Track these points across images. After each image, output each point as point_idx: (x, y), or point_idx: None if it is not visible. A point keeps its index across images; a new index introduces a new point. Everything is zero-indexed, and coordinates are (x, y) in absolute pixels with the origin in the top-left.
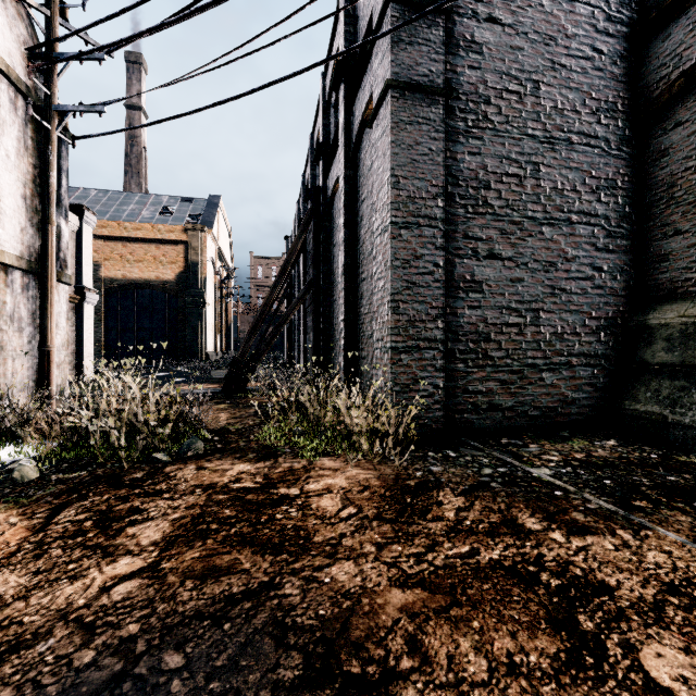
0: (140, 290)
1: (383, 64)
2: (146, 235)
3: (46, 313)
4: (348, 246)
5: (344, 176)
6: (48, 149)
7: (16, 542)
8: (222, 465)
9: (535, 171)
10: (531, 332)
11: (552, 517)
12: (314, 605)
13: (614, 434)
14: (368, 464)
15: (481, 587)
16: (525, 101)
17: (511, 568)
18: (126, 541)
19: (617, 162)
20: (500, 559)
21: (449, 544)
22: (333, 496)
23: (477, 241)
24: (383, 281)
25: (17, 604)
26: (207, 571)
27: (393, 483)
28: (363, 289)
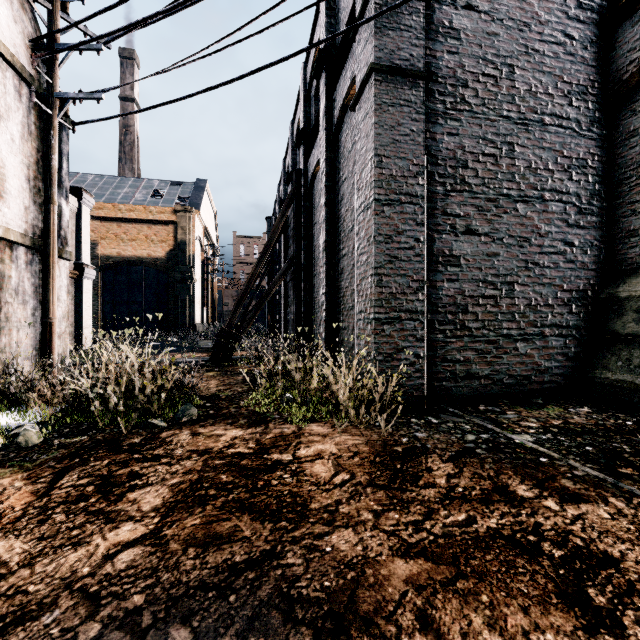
0: (134, 267)
1: (366, 50)
2: (139, 216)
3: (48, 287)
4: (329, 224)
5: (325, 158)
6: (50, 134)
7: (21, 506)
8: (215, 431)
9: (510, 151)
10: (506, 304)
11: (542, 484)
12: (318, 575)
13: (586, 401)
14: (354, 430)
15: (484, 558)
16: (501, 84)
17: (511, 537)
18: (127, 506)
19: (587, 142)
20: (498, 528)
21: (445, 511)
22: (325, 462)
23: (456, 218)
24: (366, 255)
25: (22, 571)
26: (208, 538)
27: (381, 449)
28: (344, 264)
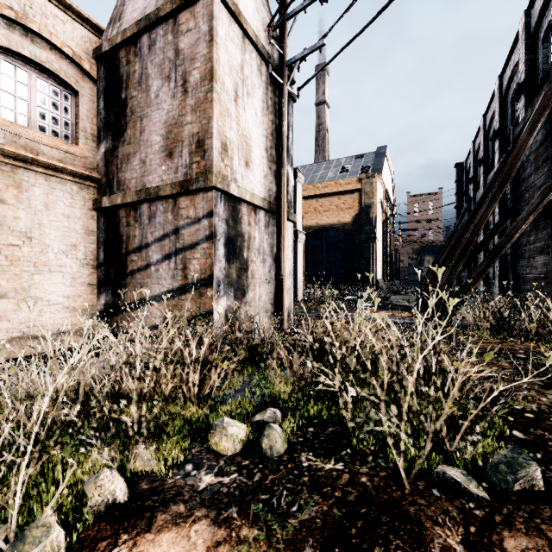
0: (327, 233)
1: None
2: (331, 190)
3: (280, 246)
4: None
5: None
6: (281, 102)
7: None
8: None
9: None
10: None
11: None
12: None
13: None
14: None
15: None
16: None
17: None
18: None
19: None
20: None
21: None
22: None
23: None
24: None
25: None
26: None
27: None
28: None
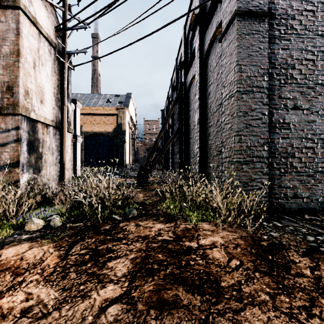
0: (98, 136)
1: (230, 4)
2: (100, 112)
3: (62, 146)
4: (201, 109)
5: (199, 73)
6: (63, 71)
7: (53, 265)
8: (148, 224)
9: (323, 56)
10: (320, 152)
11: None
12: None
13: None
14: (230, 228)
15: None
16: (317, 15)
17: None
18: (108, 271)
19: None
20: None
21: (323, 300)
22: (219, 250)
23: (287, 100)
24: (230, 124)
25: (55, 313)
26: (161, 303)
27: (252, 243)
28: (210, 131)
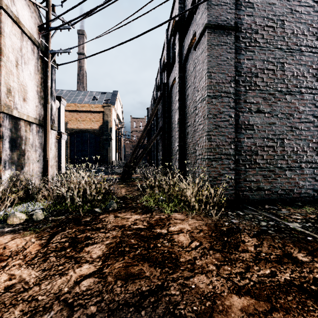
0: (84, 133)
1: (202, 17)
2: (86, 109)
3: (46, 143)
4: (180, 110)
5: (178, 76)
6: (47, 70)
7: (34, 252)
8: (126, 215)
9: (282, 67)
10: (279, 150)
11: (312, 253)
12: (189, 302)
13: None
14: (198, 217)
15: (286, 298)
16: (277, 31)
17: (300, 286)
18: (85, 254)
19: None
20: (291, 279)
21: (257, 267)
22: (184, 234)
23: (251, 104)
24: (202, 125)
25: (35, 288)
26: (127, 275)
27: (214, 228)
28: (188, 130)
